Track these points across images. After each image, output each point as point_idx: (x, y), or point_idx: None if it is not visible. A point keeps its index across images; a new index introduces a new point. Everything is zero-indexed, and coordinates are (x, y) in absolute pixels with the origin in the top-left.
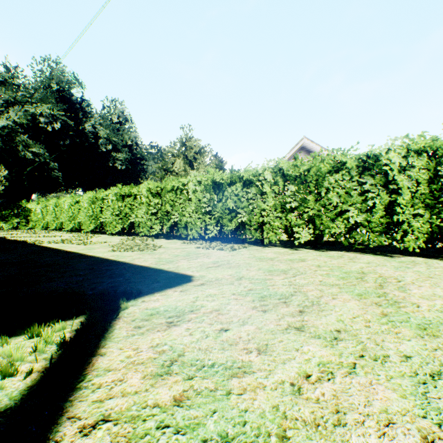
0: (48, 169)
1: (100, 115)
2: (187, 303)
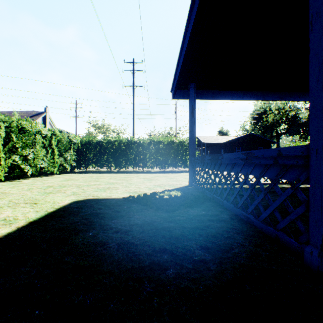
0: None
1: None
2: (123, 193)
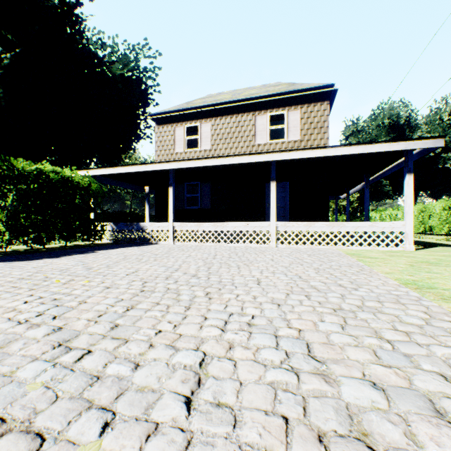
0: (380, 186)
1: (426, 121)
2: None
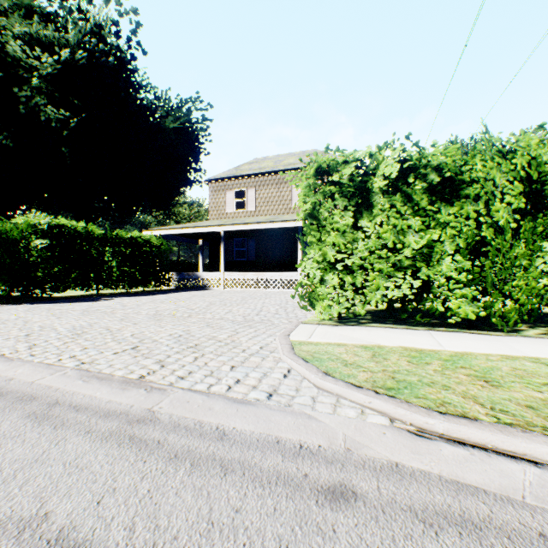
0: None
1: None
2: None
